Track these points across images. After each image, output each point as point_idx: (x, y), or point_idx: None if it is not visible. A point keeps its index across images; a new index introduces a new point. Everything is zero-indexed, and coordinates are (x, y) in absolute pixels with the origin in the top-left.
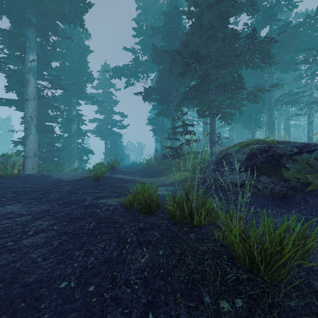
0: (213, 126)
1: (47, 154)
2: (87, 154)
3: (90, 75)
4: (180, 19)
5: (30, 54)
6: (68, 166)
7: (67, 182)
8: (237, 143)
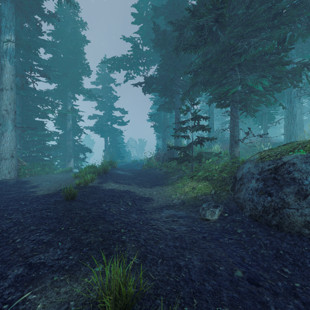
0: (236, 119)
1: (37, 154)
2: (84, 152)
3: (86, 67)
4: None
5: (5, 35)
6: (63, 165)
7: (29, 200)
8: (290, 143)
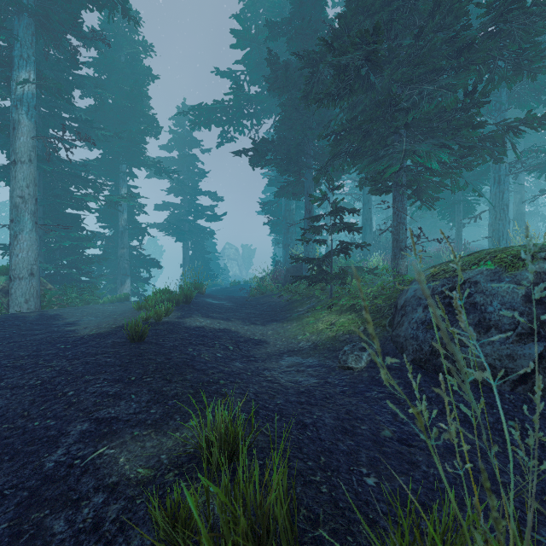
0: (402, 214)
1: (69, 270)
2: (148, 268)
3: (153, 121)
4: (323, 5)
5: (20, 71)
6: (113, 291)
7: (71, 343)
8: (478, 252)
